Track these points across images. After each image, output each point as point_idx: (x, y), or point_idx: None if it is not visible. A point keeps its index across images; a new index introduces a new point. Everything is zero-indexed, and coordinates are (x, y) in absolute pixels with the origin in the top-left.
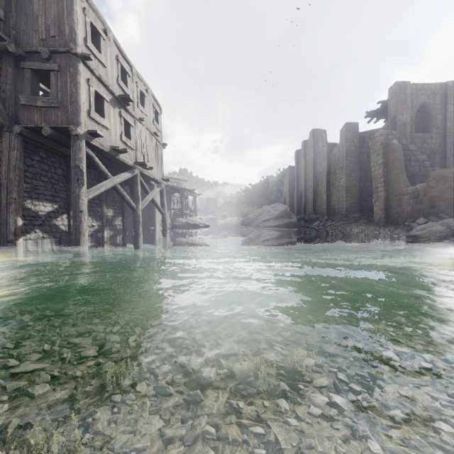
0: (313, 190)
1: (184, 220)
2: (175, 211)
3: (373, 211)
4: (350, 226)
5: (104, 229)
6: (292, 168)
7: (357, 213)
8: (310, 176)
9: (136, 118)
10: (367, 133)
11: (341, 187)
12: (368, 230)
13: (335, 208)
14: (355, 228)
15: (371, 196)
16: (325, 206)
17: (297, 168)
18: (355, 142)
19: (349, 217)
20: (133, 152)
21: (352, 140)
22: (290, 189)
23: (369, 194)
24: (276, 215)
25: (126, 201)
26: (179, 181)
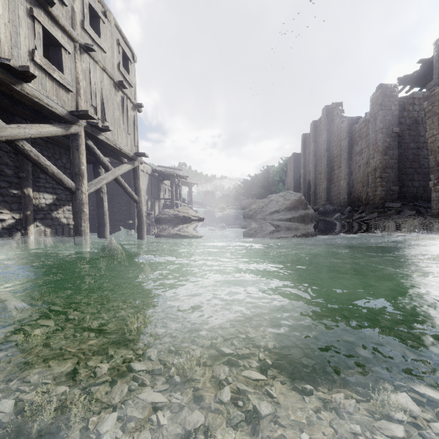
0: (326, 177)
1: (171, 211)
2: (166, 201)
3: (416, 199)
4: (390, 219)
5: (29, 225)
6: (297, 155)
7: (397, 203)
8: (322, 160)
9: (78, 42)
10: (409, 98)
11: (372, 169)
12: (436, 225)
13: (361, 197)
14: (406, 222)
15: (413, 180)
16: (346, 194)
17: (304, 154)
18: (392, 109)
19: (385, 207)
20: (70, 95)
21: (388, 107)
22: (295, 178)
23: (410, 177)
24: (287, 205)
25: (52, 177)
26: (173, 170)
